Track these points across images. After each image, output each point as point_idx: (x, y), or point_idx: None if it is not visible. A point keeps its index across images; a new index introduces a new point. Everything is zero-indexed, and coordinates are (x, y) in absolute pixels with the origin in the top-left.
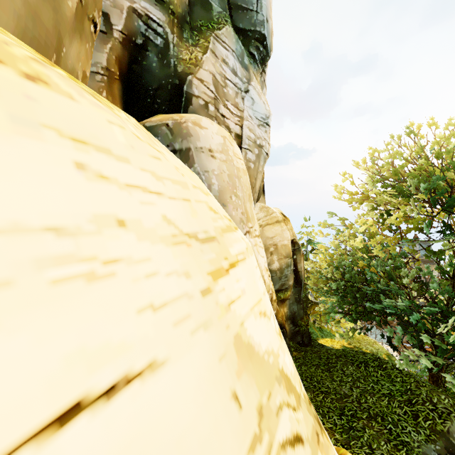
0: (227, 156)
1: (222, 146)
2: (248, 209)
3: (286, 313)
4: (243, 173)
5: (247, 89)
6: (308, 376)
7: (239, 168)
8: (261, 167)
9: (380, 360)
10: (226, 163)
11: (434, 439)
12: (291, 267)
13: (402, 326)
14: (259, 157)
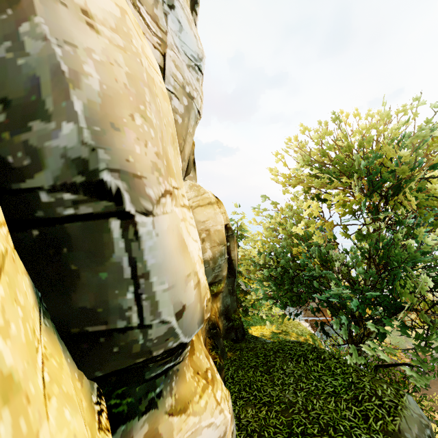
0: (126, 43)
1: (118, 22)
2: (170, 156)
3: (220, 308)
4: (162, 95)
5: (172, 4)
6: (246, 383)
7: (155, 82)
8: (191, 128)
9: (318, 350)
10: (124, 52)
11: None
12: (225, 256)
13: (333, 310)
14: (188, 111)
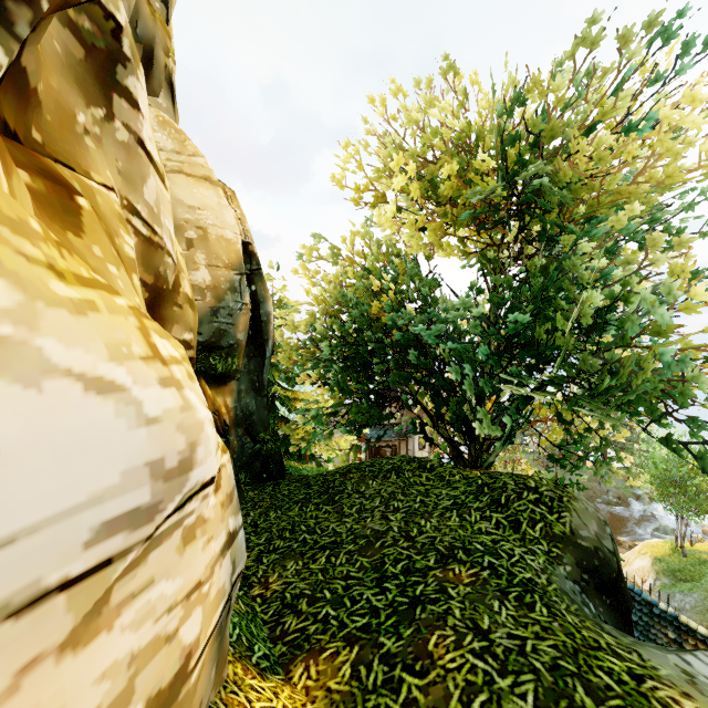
0: None
1: None
2: None
3: (232, 410)
4: None
5: None
6: (285, 527)
7: None
8: None
9: (419, 459)
10: None
11: (558, 554)
12: (243, 298)
13: (440, 402)
14: None
